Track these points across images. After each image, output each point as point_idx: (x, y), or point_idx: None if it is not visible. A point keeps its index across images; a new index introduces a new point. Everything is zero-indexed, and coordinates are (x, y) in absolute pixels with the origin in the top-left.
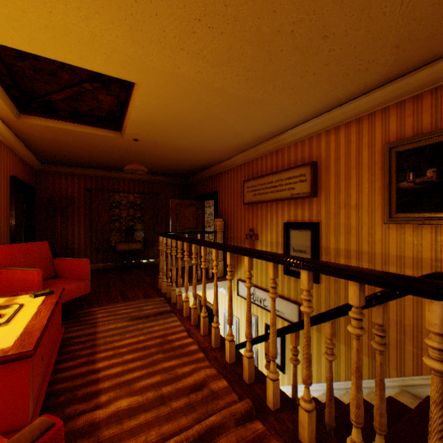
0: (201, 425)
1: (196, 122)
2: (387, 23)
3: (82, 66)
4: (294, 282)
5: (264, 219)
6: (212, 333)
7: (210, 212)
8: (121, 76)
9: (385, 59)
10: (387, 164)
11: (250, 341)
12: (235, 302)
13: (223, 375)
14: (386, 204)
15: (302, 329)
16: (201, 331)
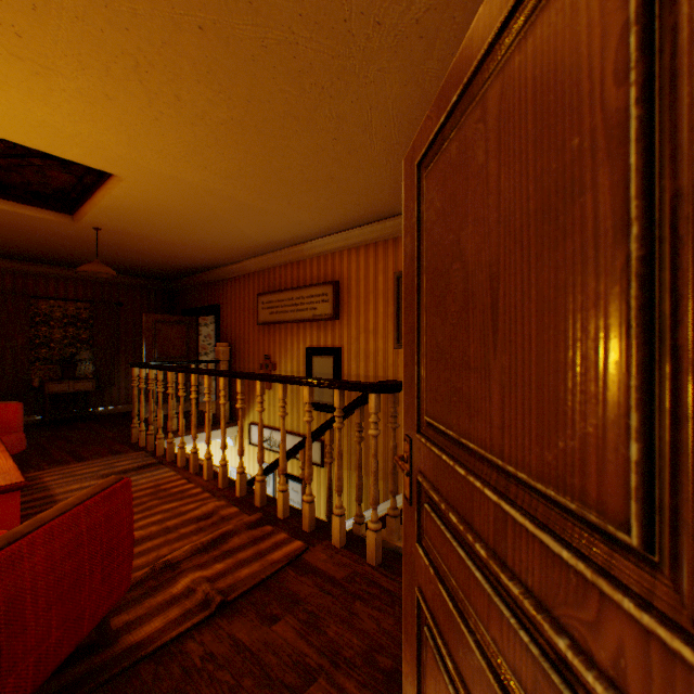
0: (215, 533)
1: (196, 220)
2: (380, 179)
3: (48, 152)
4: (317, 417)
5: (283, 344)
6: (219, 473)
7: (207, 333)
8: (101, 168)
9: (388, 200)
10: (396, 292)
11: (264, 472)
12: (247, 454)
13: (234, 504)
14: (396, 330)
15: (326, 469)
16: (205, 476)
